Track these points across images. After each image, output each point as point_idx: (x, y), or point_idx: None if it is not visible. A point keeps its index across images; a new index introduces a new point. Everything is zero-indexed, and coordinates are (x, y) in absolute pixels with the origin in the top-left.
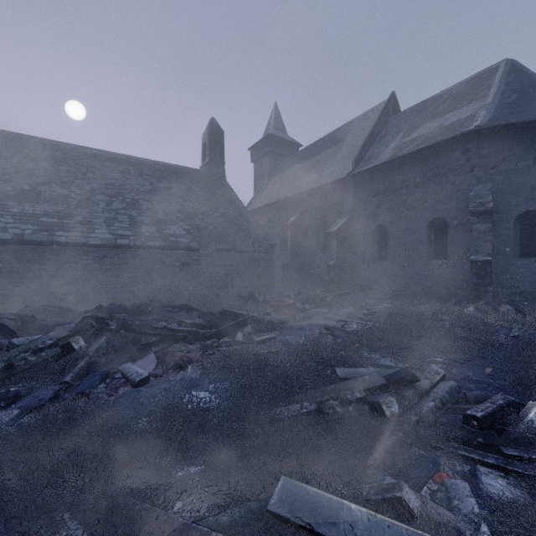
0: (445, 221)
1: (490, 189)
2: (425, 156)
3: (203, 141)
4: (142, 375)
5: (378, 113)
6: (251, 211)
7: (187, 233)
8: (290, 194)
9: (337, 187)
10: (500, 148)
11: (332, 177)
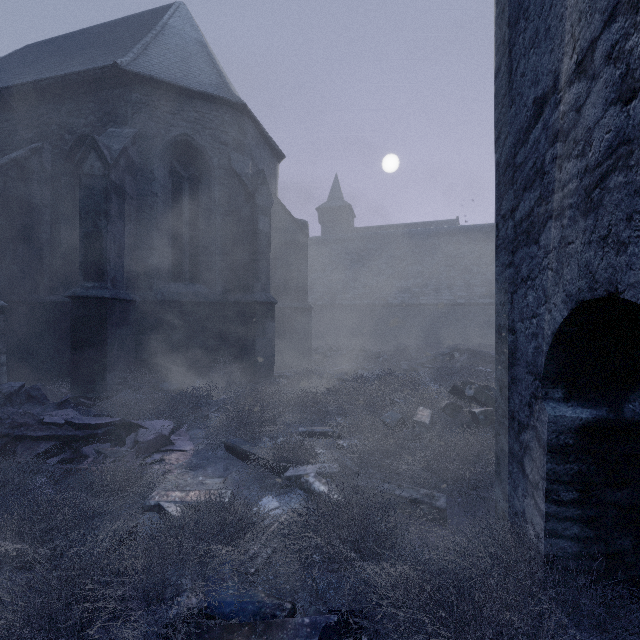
0: None
1: None
2: None
3: None
4: (489, 370)
5: None
6: None
7: None
8: None
9: None
10: None
11: None
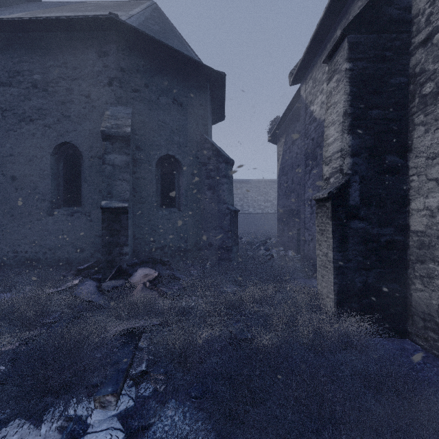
0: (78, 150)
1: (130, 113)
2: (49, 42)
3: None
4: None
5: None
6: None
7: None
8: None
9: None
10: (143, 70)
11: None
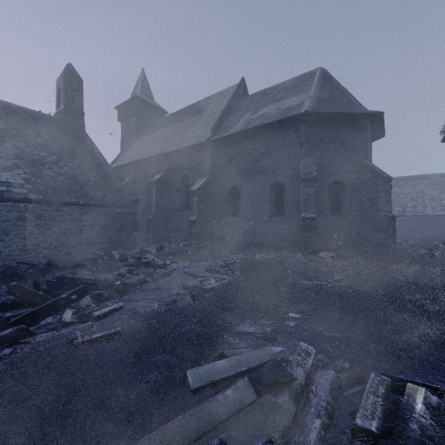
0: (282, 185)
1: (314, 162)
2: (268, 131)
3: (58, 86)
4: None
5: (231, 92)
6: (117, 167)
7: (26, 182)
8: (155, 154)
9: (198, 150)
10: (319, 131)
11: (193, 141)
